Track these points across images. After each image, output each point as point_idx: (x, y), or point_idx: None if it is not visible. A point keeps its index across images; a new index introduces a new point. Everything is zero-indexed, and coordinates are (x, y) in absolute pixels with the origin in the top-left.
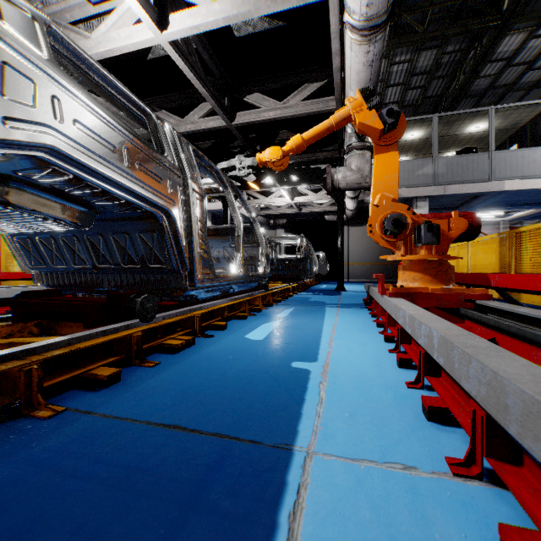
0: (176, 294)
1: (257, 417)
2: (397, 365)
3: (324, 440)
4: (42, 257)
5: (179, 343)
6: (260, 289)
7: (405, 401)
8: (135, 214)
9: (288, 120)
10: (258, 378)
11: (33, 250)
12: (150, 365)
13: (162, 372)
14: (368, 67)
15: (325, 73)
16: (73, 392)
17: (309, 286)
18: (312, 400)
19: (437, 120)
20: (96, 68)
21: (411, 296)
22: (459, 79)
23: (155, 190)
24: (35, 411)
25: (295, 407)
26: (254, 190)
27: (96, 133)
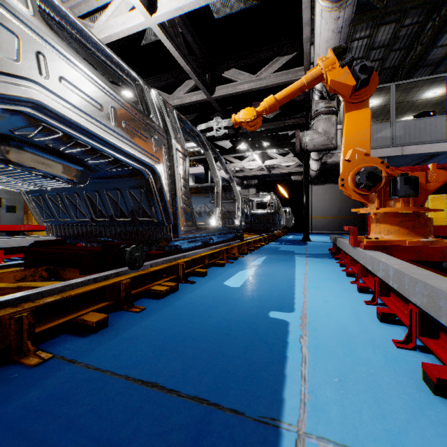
0: (161, 244)
1: (238, 377)
2: (378, 319)
3: (315, 416)
4: (51, 211)
5: (164, 289)
6: (236, 239)
7: (398, 364)
8: (124, 171)
9: (260, 92)
10: (237, 328)
11: (44, 206)
12: (137, 310)
13: (147, 318)
14: (337, 34)
15: (295, 46)
16: (63, 337)
17: (278, 236)
18: (294, 358)
19: (395, 88)
20: (86, 33)
21: (385, 248)
22: (416, 50)
23: (141, 148)
24: (24, 357)
25: (277, 367)
26: (230, 155)
27: (83, 92)
